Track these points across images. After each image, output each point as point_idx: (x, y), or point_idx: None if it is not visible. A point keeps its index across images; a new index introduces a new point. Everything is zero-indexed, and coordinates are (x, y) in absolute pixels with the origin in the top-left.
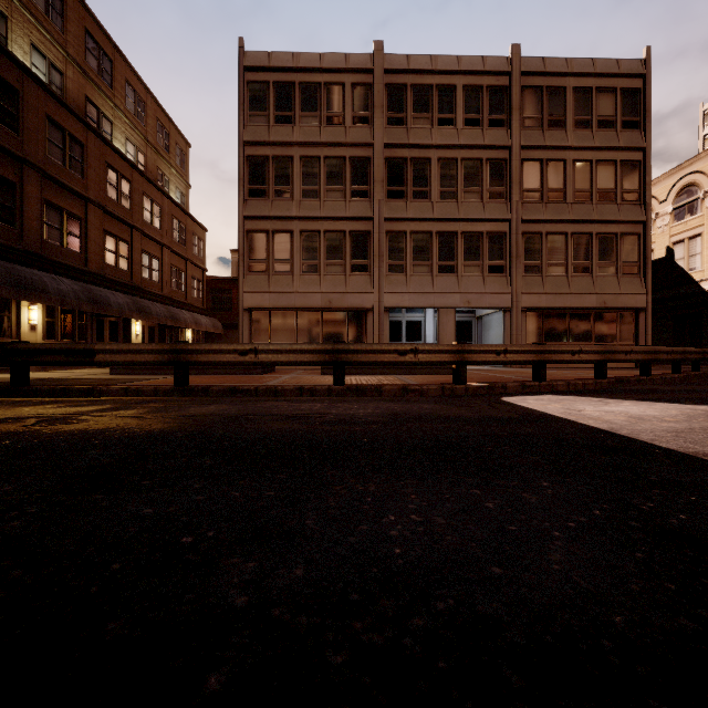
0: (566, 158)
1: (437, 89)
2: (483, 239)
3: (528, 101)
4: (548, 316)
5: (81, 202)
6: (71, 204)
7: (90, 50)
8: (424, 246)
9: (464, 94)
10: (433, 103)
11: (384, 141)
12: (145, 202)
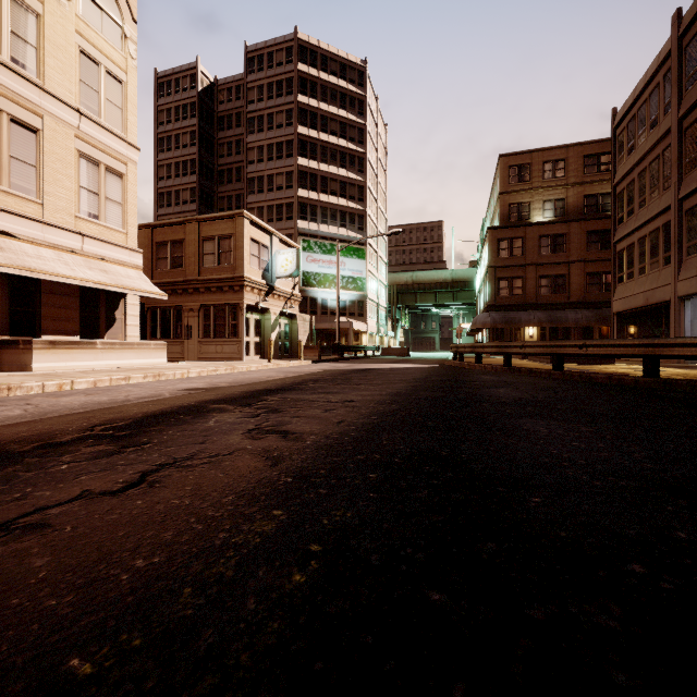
0: None
1: None
2: None
3: None
4: None
5: (565, 266)
6: (557, 270)
7: (588, 165)
8: None
9: None
10: None
11: (678, 116)
12: None
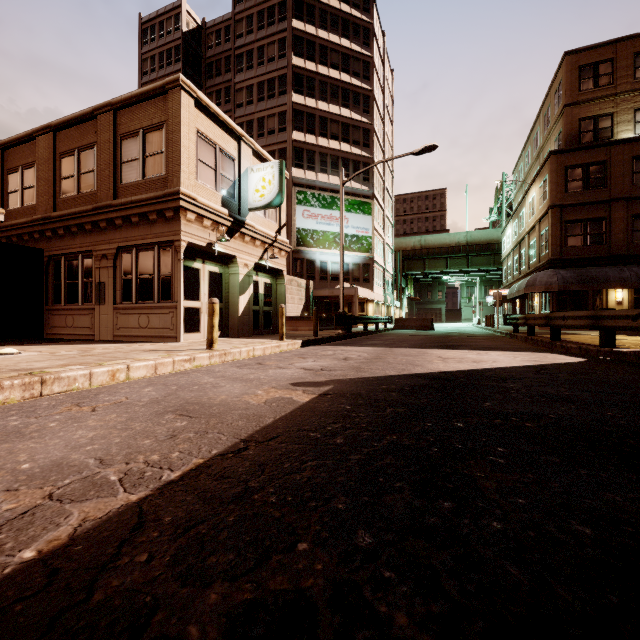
0: None
1: None
2: None
3: None
4: None
5: None
6: None
7: None
8: None
9: None
10: None
11: None
12: None
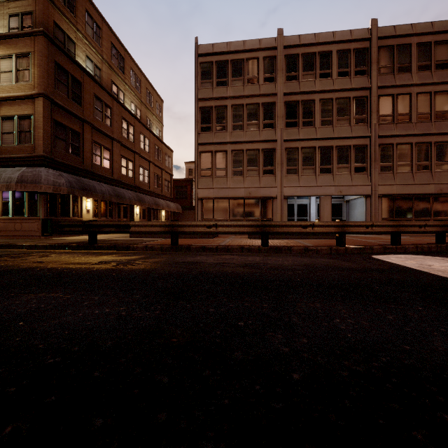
0: (412, 92)
1: (319, 54)
2: (351, 150)
3: (383, 56)
4: (397, 200)
5: (110, 141)
6: (105, 142)
7: (113, 54)
8: (310, 156)
9: (337, 56)
10: (316, 64)
11: (284, 91)
12: (141, 138)
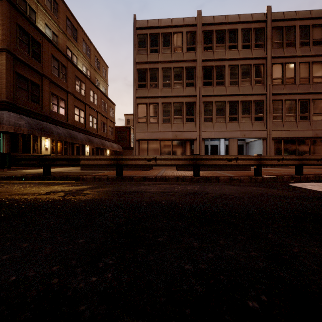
0: (296, 62)
1: (228, 31)
2: (252, 104)
3: (275, 34)
4: (285, 142)
5: (65, 93)
6: (61, 94)
7: (68, 25)
8: (221, 108)
9: (241, 33)
10: (226, 38)
11: (202, 58)
12: (90, 93)
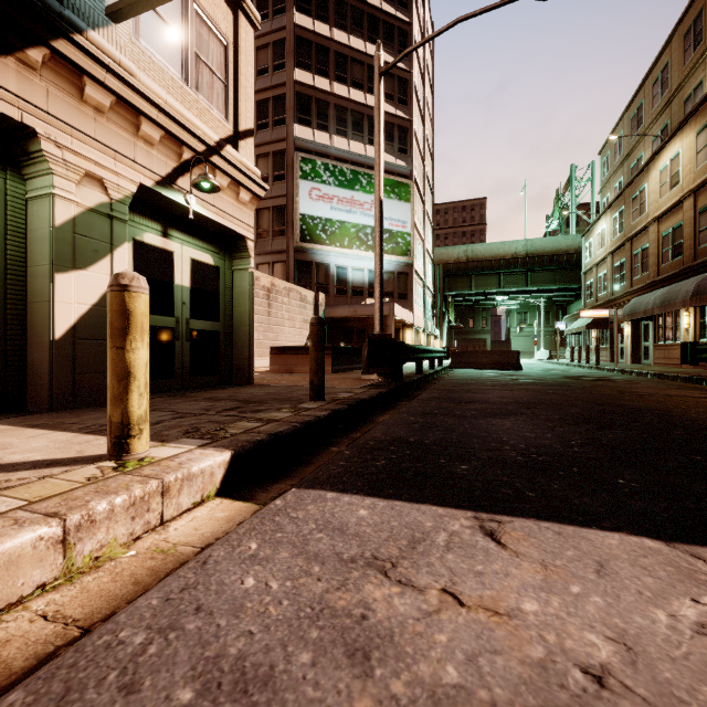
0: None
1: None
2: None
3: None
4: None
5: None
6: None
7: None
8: None
9: None
10: None
11: None
12: None
